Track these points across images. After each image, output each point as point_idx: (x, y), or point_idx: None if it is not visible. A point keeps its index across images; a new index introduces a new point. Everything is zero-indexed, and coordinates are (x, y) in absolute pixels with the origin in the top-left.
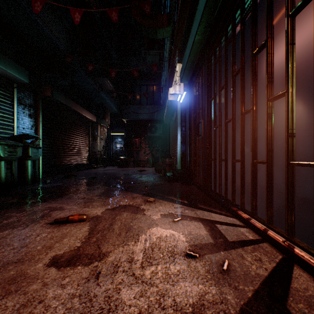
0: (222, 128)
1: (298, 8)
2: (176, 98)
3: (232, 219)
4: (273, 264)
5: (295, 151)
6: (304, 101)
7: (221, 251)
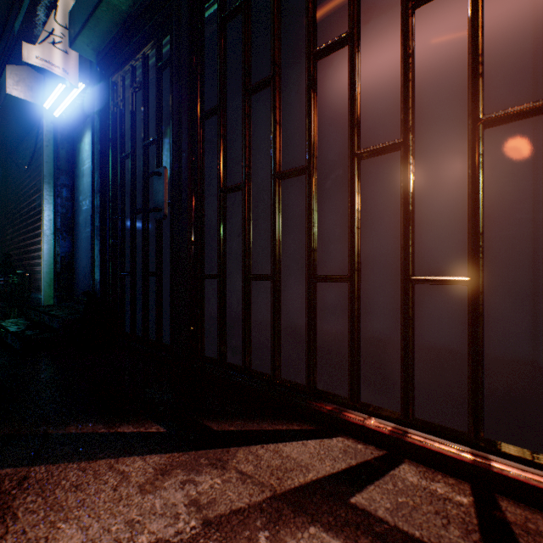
0: None
1: None
2: (40, 100)
3: (340, 441)
4: None
5: None
6: (429, 164)
7: None
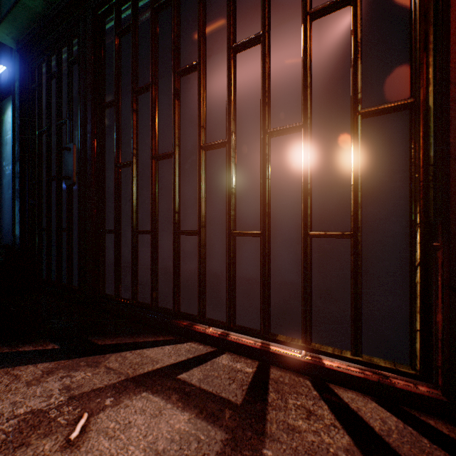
0: (108, 173)
1: (324, 9)
2: None
3: (189, 344)
4: (323, 405)
5: (251, 219)
6: None
7: (264, 451)
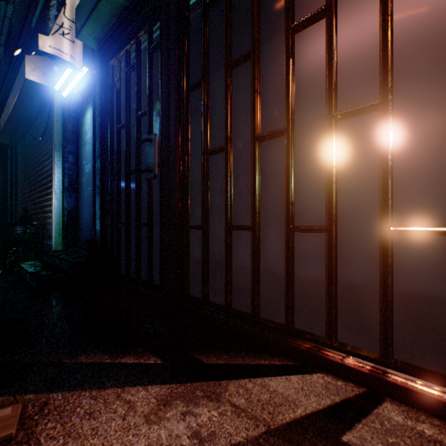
0: None
1: None
2: (52, 83)
3: (320, 377)
4: None
5: (374, 211)
6: (395, 125)
7: None
